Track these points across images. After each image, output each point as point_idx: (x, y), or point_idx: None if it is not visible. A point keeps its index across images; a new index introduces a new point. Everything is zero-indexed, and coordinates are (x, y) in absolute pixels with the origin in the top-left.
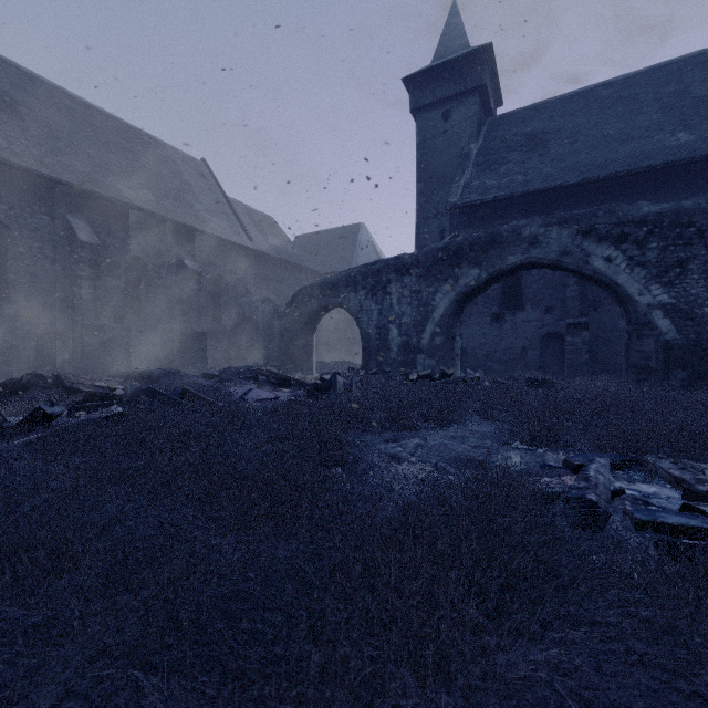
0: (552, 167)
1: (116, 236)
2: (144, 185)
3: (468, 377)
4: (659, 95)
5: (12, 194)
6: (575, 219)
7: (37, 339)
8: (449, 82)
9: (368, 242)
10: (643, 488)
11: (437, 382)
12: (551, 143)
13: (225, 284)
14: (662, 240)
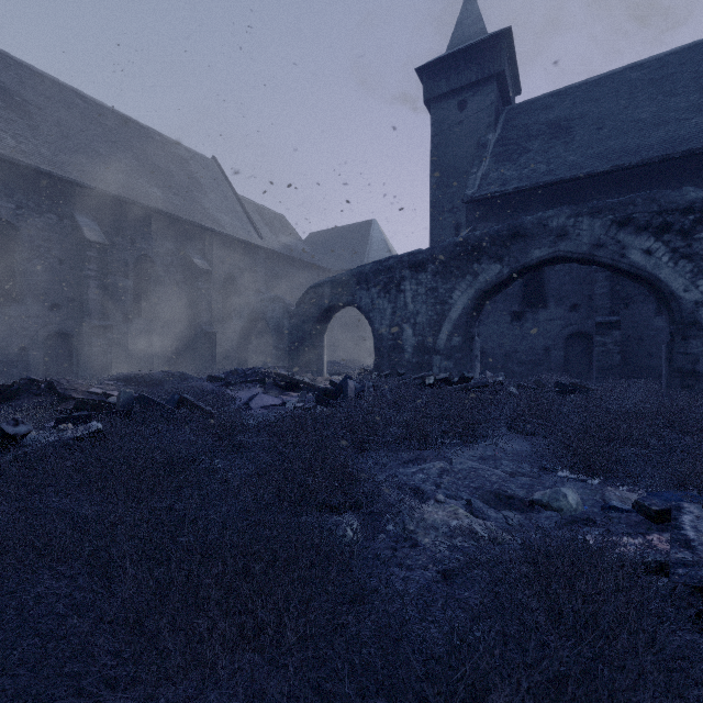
0: (577, 155)
1: (125, 235)
2: (153, 183)
3: (490, 382)
4: (696, 75)
5: (20, 193)
6: (610, 208)
7: (44, 339)
8: (465, 70)
9: (380, 239)
10: None
11: (456, 386)
12: (575, 130)
13: (235, 283)
14: None
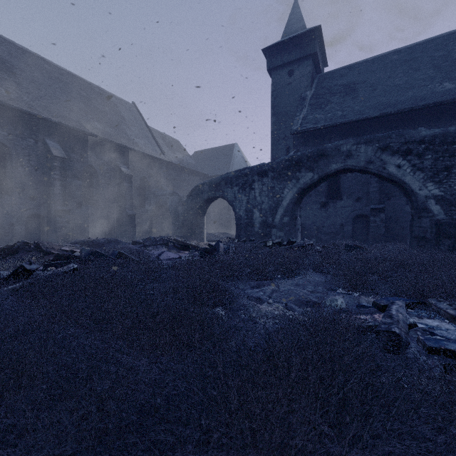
0: (360, 106)
1: (77, 152)
2: (95, 119)
3: (305, 244)
4: (431, 58)
5: (10, 125)
6: (376, 140)
7: (26, 218)
8: (293, 51)
9: (240, 156)
10: (429, 322)
11: (285, 247)
12: (359, 90)
13: (147, 183)
14: (434, 153)
